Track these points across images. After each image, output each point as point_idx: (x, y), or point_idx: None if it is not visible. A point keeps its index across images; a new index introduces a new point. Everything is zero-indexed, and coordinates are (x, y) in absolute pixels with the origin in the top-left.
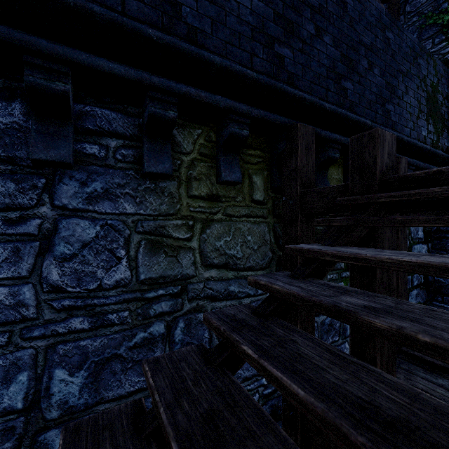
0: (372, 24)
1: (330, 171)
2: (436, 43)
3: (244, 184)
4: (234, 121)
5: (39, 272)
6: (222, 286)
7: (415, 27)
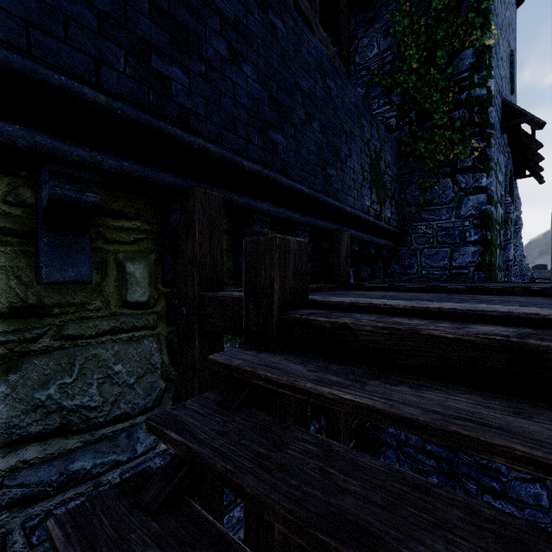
0: (310, 65)
1: None
2: (381, 104)
3: (107, 278)
4: (62, 175)
5: None
6: (53, 470)
7: (363, 81)
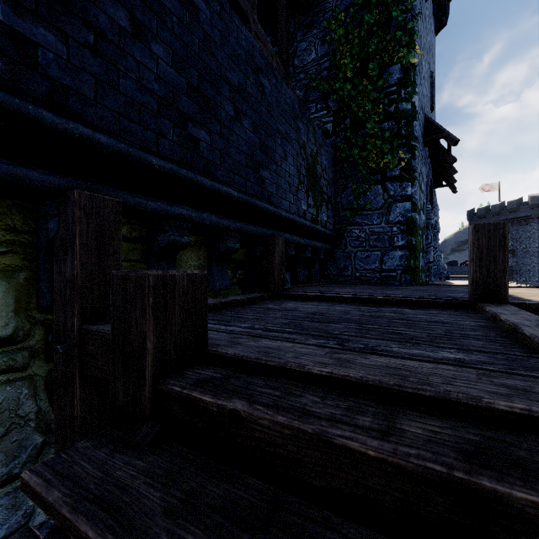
0: (240, 57)
1: (185, 255)
2: (318, 108)
3: None
4: None
5: None
6: None
7: (302, 84)
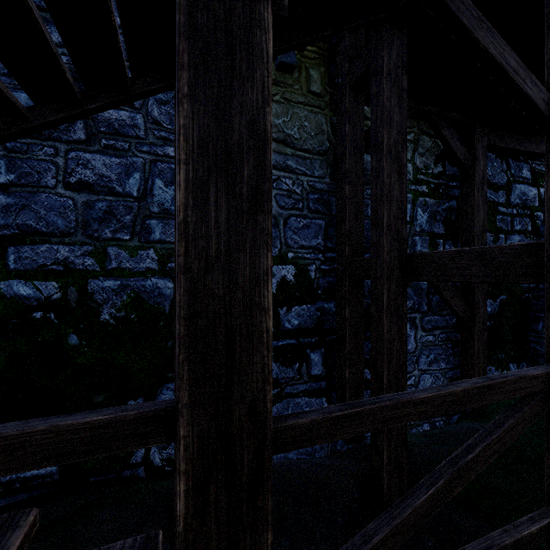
0: None
1: None
2: None
3: (301, 75)
4: None
5: (146, 108)
6: (281, 159)
7: None
